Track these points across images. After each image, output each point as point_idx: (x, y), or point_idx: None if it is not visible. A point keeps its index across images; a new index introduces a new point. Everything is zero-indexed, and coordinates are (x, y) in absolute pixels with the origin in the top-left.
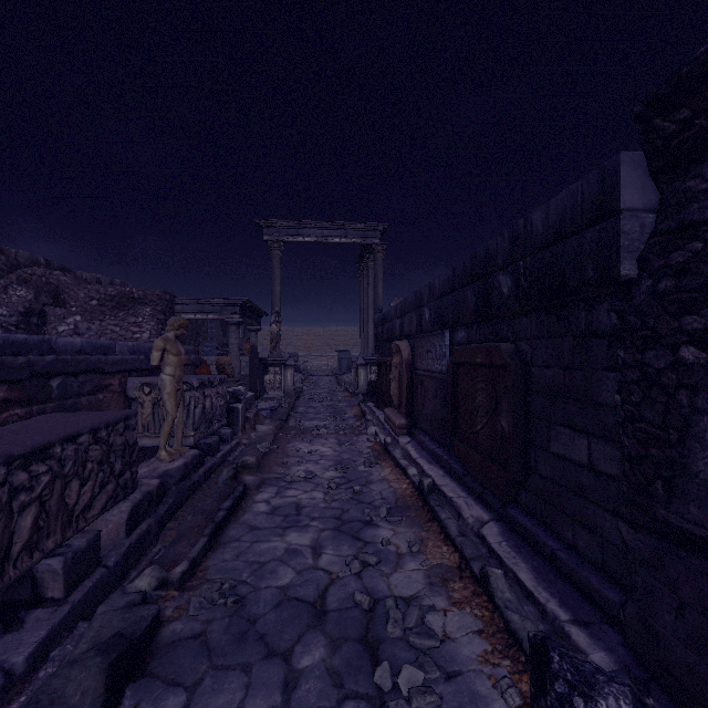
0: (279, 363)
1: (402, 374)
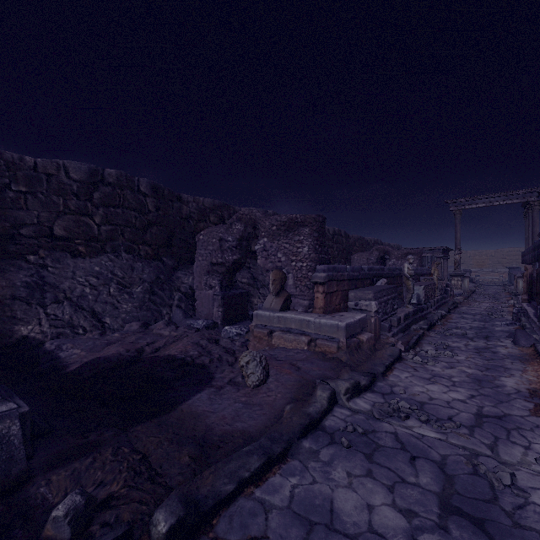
0: (460, 275)
1: (527, 279)
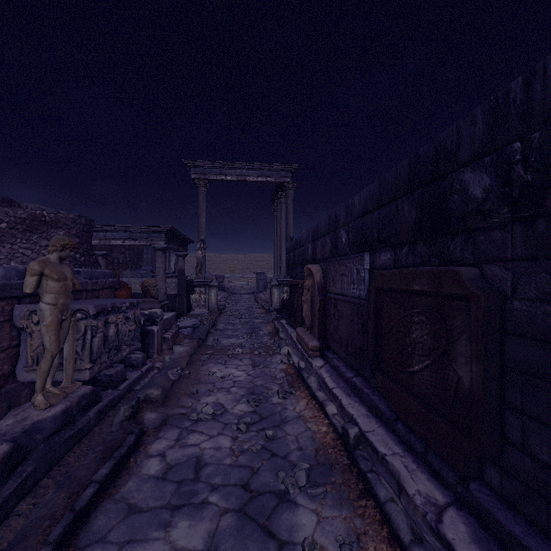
0: (203, 284)
1: (314, 296)
